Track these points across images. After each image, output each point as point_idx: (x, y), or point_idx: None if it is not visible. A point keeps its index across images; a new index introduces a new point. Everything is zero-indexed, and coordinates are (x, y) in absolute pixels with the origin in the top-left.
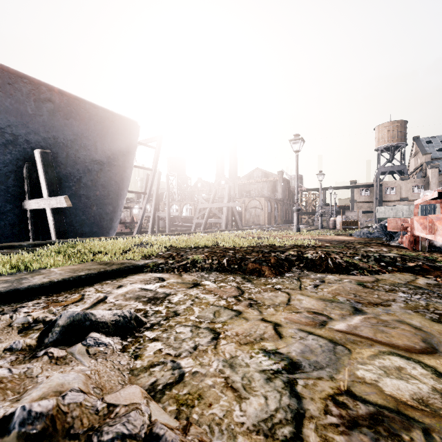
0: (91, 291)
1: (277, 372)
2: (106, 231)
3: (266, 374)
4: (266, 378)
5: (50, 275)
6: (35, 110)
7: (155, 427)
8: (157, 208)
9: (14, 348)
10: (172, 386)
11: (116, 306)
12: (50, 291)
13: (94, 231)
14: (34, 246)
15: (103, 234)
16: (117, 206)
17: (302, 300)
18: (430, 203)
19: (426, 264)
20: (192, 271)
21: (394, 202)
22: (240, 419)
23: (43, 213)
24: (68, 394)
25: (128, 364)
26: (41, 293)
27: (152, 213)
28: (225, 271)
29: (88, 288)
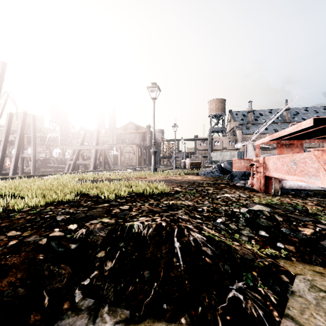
0: None
1: None
2: None
3: None
4: None
5: None
6: None
7: None
8: (21, 149)
9: None
10: None
11: None
12: None
13: None
14: None
15: None
16: None
17: None
18: (269, 143)
19: None
20: None
21: (219, 150)
22: None
23: None
24: None
25: None
26: None
27: (14, 154)
28: None
29: None
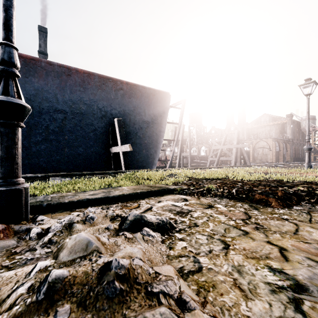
0: (143, 202)
1: (282, 288)
2: (150, 165)
3: (270, 286)
4: (270, 289)
5: (123, 190)
6: (115, 96)
7: (183, 295)
8: (181, 150)
9: (109, 228)
10: (193, 273)
11: (157, 214)
12: (123, 199)
13: (144, 165)
14: (114, 173)
15: (148, 167)
16: (157, 149)
17: (312, 232)
18: None
19: None
20: (207, 196)
21: None
22: (246, 313)
23: (118, 155)
24: (135, 259)
25: (165, 251)
26: (118, 200)
27: (178, 153)
28: (234, 199)
29: (141, 200)
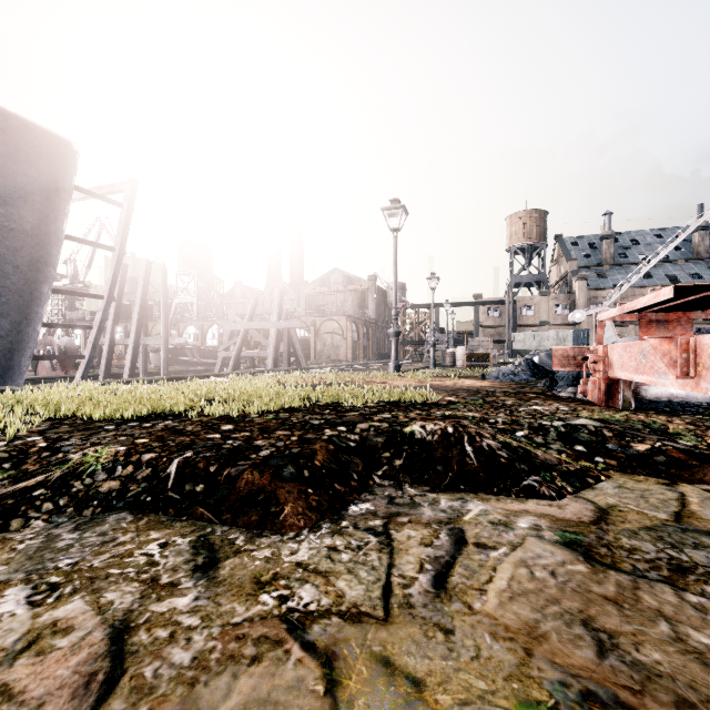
0: None
1: None
2: None
3: None
4: None
5: None
6: None
7: None
8: (142, 329)
9: None
10: None
11: None
12: None
13: None
14: None
15: None
16: (25, 322)
17: None
18: (624, 319)
19: (674, 449)
20: (35, 516)
21: (532, 327)
22: None
23: None
24: None
25: None
26: None
27: (132, 338)
28: (159, 509)
29: None
